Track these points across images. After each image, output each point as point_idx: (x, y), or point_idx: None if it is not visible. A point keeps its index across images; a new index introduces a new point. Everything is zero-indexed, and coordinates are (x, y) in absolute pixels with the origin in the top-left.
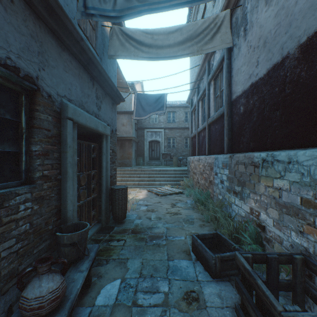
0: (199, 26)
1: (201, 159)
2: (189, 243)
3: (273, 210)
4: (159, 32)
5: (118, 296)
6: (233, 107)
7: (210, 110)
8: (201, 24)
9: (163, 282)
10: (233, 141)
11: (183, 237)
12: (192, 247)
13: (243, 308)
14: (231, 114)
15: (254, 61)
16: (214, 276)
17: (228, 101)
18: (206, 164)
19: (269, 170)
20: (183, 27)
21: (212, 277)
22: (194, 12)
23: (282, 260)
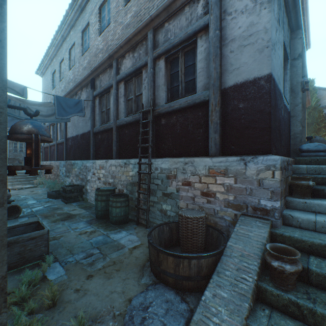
0: (51, 106)
1: (53, 163)
2: (46, 197)
3: (75, 177)
4: (28, 102)
5: (21, 206)
6: (68, 141)
7: (58, 136)
8: (52, 105)
9: (37, 202)
10: (68, 155)
11: (43, 197)
12: (48, 196)
13: (63, 198)
14: (67, 144)
15: (73, 129)
16: (56, 198)
17: (66, 138)
18: (55, 166)
19: (75, 166)
20: (42, 104)
21: (55, 199)
22: (47, 63)
23: (73, 186)
